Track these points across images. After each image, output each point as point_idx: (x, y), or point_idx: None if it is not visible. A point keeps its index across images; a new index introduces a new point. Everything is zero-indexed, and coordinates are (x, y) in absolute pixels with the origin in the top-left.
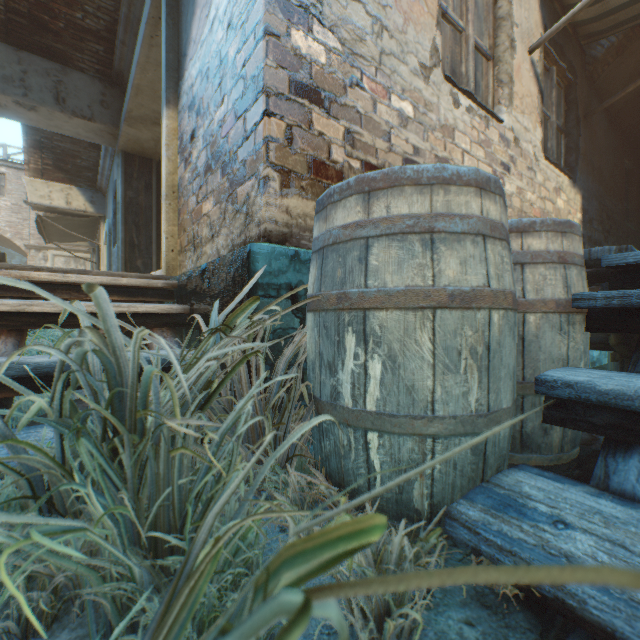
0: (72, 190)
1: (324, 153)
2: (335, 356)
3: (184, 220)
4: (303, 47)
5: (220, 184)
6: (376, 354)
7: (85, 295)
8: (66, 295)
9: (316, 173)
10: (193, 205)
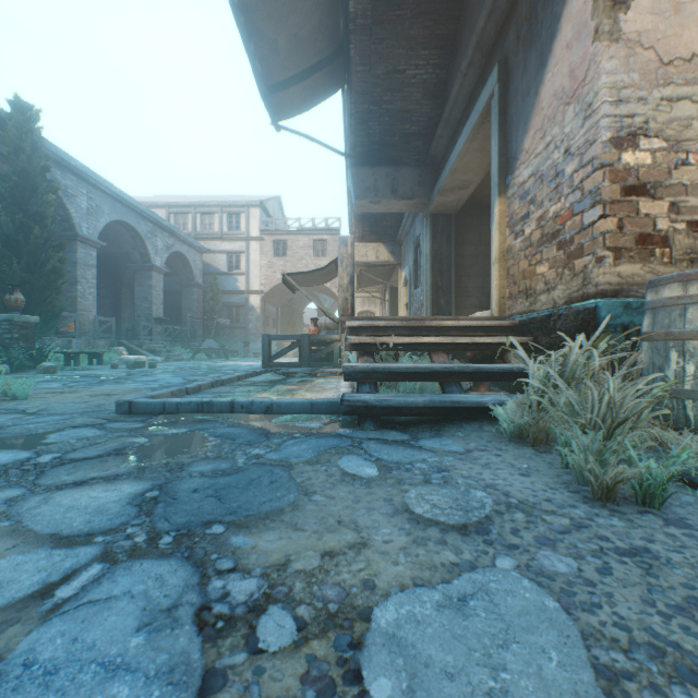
0: (379, 247)
1: (648, 227)
2: (662, 363)
3: (513, 276)
4: (630, 161)
5: (555, 255)
6: (690, 361)
7: (464, 332)
8: (456, 333)
9: (641, 244)
10: (524, 266)
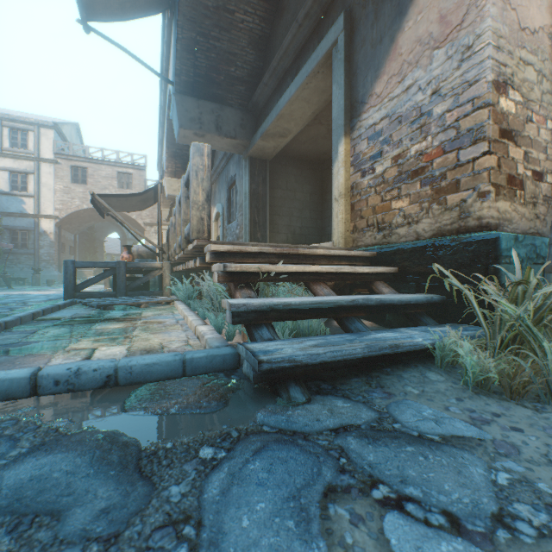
0: None
1: (513, 170)
2: None
3: (360, 211)
4: (504, 107)
5: (419, 191)
6: None
7: (331, 262)
8: (324, 262)
9: (509, 184)
10: (375, 202)
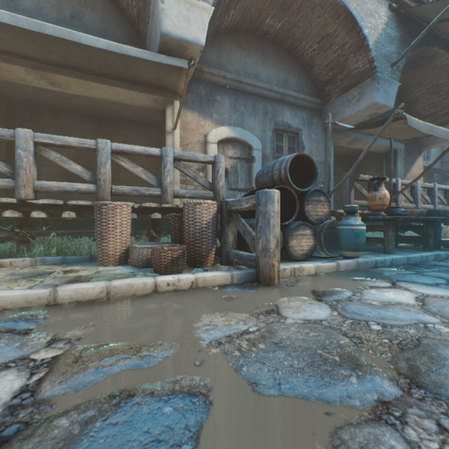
0: None
1: None
2: None
3: None
4: None
5: None
6: None
7: None
8: None
9: None
10: None
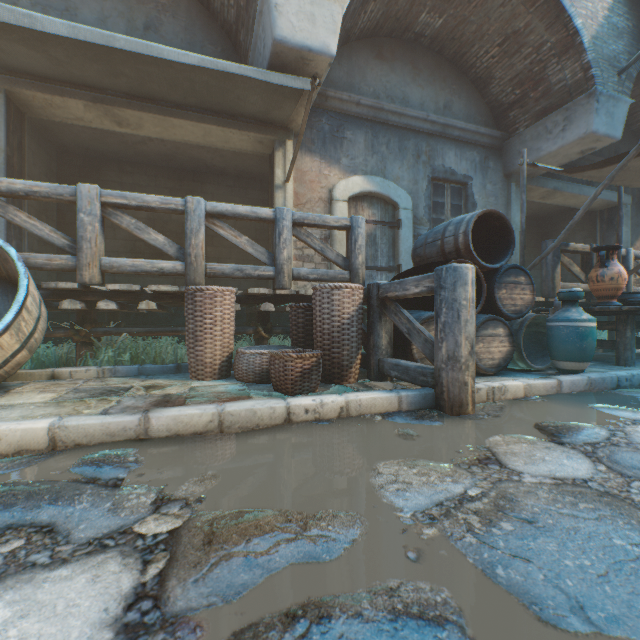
0: None
1: None
2: None
3: None
4: None
5: None
6: None
7: None
8: None
9: None
10: None
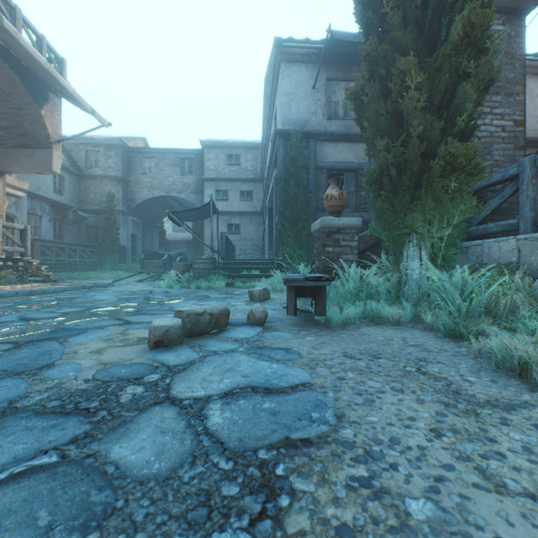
0: None
1: None
2: None
3: None
4: None
5: None
6: None
7: None
8: None
9: None
10: None
